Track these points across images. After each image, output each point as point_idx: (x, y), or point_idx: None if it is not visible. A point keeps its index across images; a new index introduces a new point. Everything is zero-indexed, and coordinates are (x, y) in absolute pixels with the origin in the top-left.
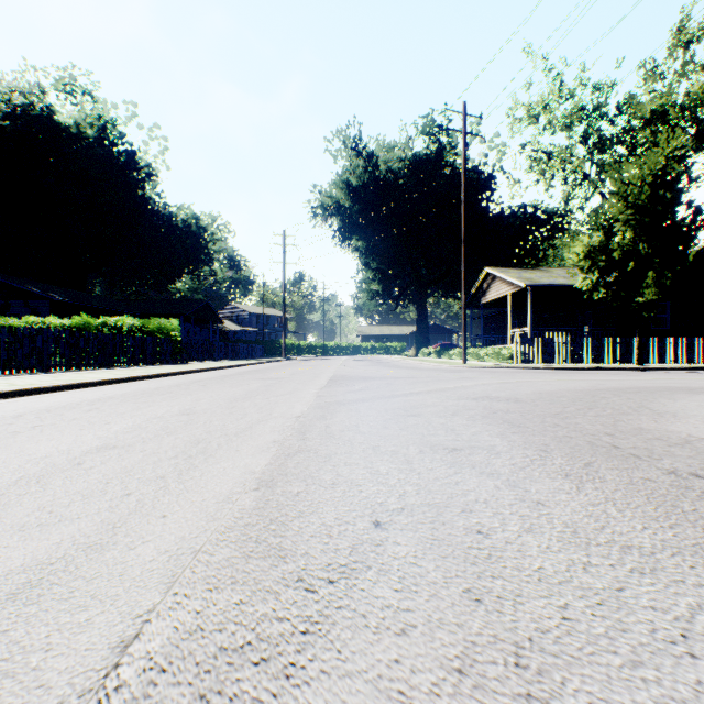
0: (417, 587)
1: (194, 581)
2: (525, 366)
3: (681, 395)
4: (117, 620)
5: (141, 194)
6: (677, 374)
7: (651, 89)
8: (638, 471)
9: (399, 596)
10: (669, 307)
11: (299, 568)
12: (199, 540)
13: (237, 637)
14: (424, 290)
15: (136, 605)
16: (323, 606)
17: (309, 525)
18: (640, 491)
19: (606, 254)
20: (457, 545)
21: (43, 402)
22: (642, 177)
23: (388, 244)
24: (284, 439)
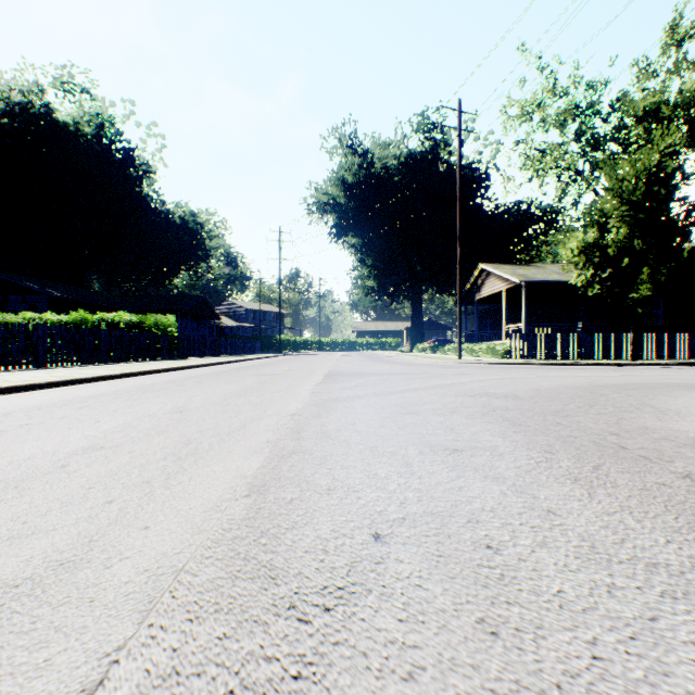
0: (424, 617)
1: (172, 608)
2: (520, 362)
3: (681, 392)
4: (80, 661)
5: (139, 191)
6: (672, 370)
7: (644, 87)
8: (650, 475)
9: (404, 628)
10: (662, 303)
11: (291, 591)
12: (182, 557)
13: (217, 684)
14: (418, 287)
15: (105, 640)
16: (318, 642)
17: (303, 538)
18: (656, 497)
19: (601, 250)
20: (465, 562)
21: (35, 398)
22: (637, 174)
23: (383, 241)
24: (278, 439)
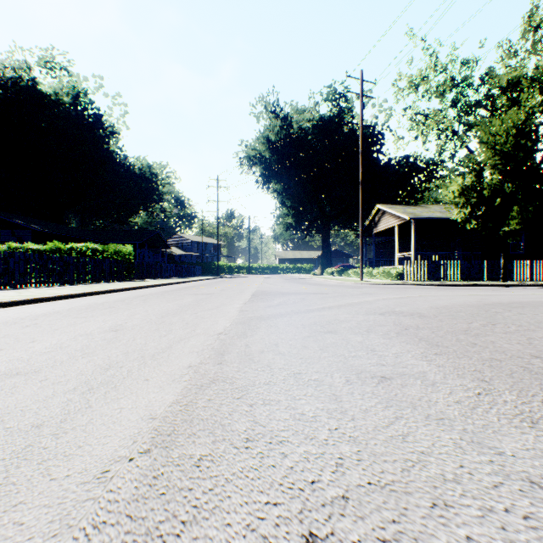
0: None
1: None
2: (412, 283)
3: None
4: None
5: (106, 148)
6: (539, 290)
7: (507, 64)
8: None
9: None
10: (524, 236)
11: None
12: None
13: None
14: (327, 223)
15: None
16: None
17: None
18: None
19: (477, 192)
20: None
21: None
22: (507, 129)
23: (300, 187)
24: (200, 363)
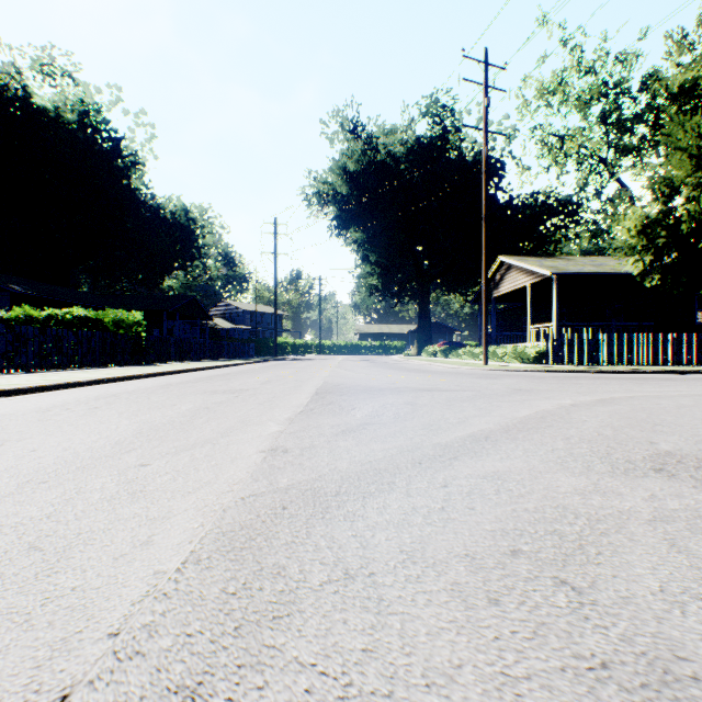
0: None
1: None
2: (570, 369)
3: None
4: None
5: (127, 184)
6: None
7: (678, 63)
8: None
9: None
10: None
11: None
12: None
13: None
14: (426, 286)
15: None
16: None
17: None
18: None
19: (667, 228)
20: None
21: None
22: None
23: (389, 235)
24: None
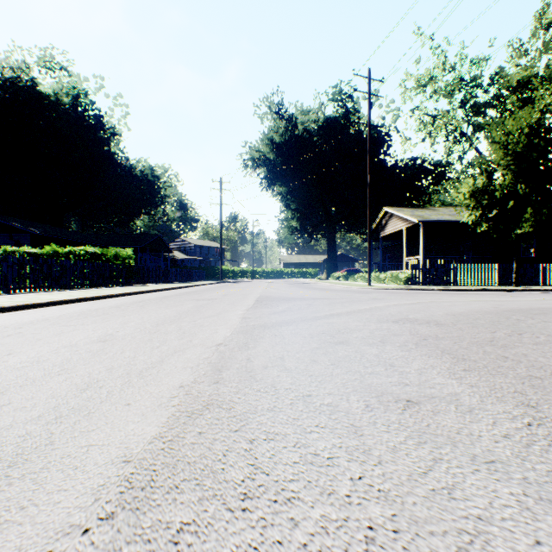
0: None
1: None
2: (421, 288)
3: None
4: None
5: (107, 149)
6: None
7: (517, 64)
8: None
9: None
10: (535, 239)
11: None
12: None
13: None
14: (333, 227)
15: None
16: None
17: None
18: None
19: (489, 194)
20: None
21: None
22: (520, 129)
23: (305, 189)
24: (194, 381)
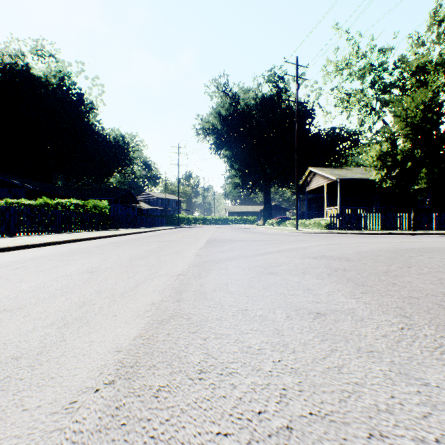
0: None
1: None
2: (338, 232)
3: None
4: None
5: (87, 121)
6: (443, 237)
7: (416, 52)
8: None
9: None
10: (430, 193)
11: None
12: None
13: None
14: (268, 183)
15: None
16: None
17: None
18: None
19: (392, 157)
20: None
21: None
22: (417, 105)
23: (246, 153)
24: (161, 300)
